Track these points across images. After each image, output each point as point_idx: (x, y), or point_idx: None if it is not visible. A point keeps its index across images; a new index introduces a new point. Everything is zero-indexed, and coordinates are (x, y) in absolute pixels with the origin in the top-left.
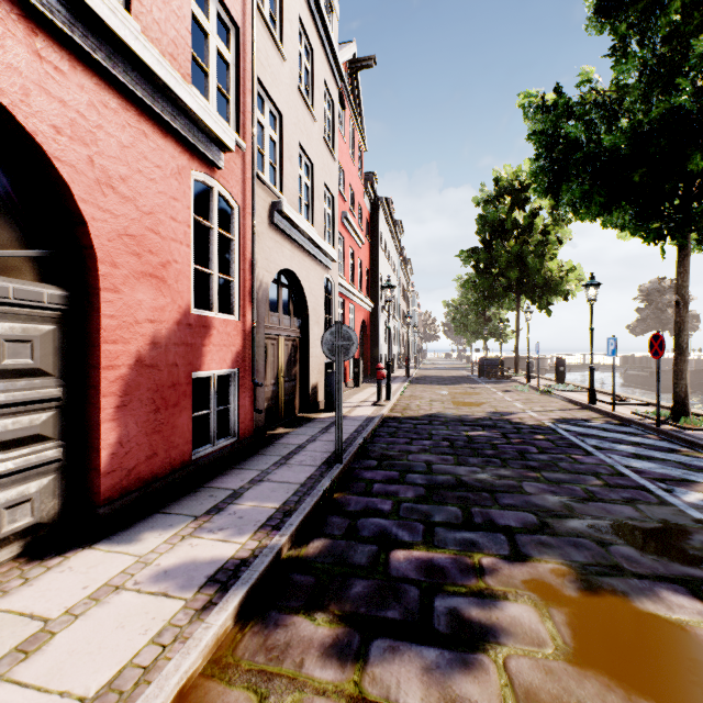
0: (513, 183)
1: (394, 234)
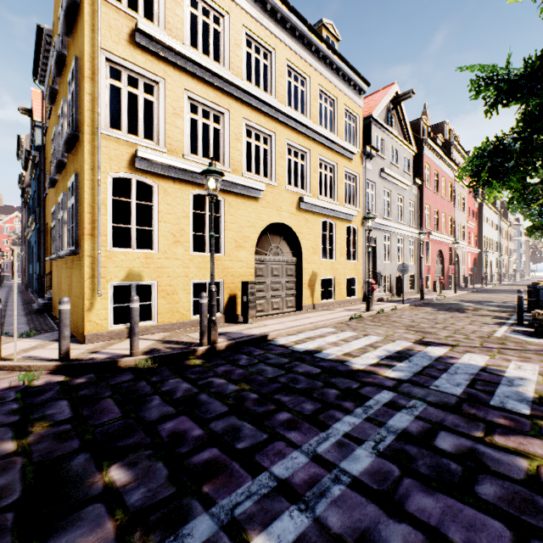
0: None
1: (493, 209)
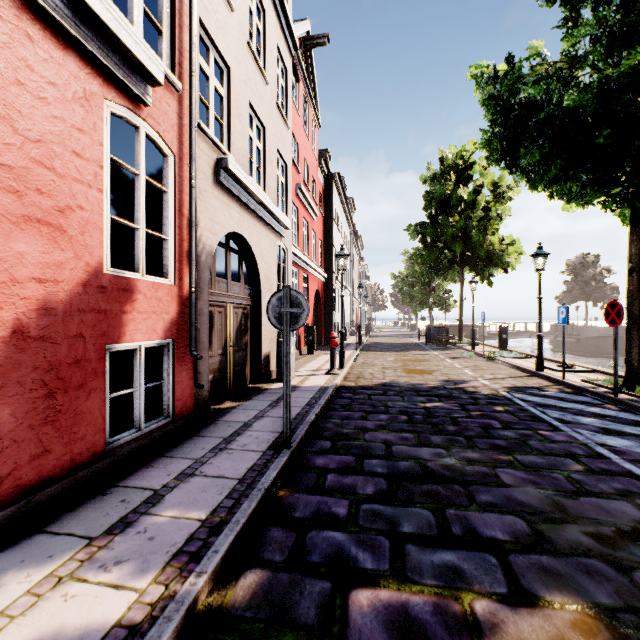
0: (457, 163)
1: (347, 210)
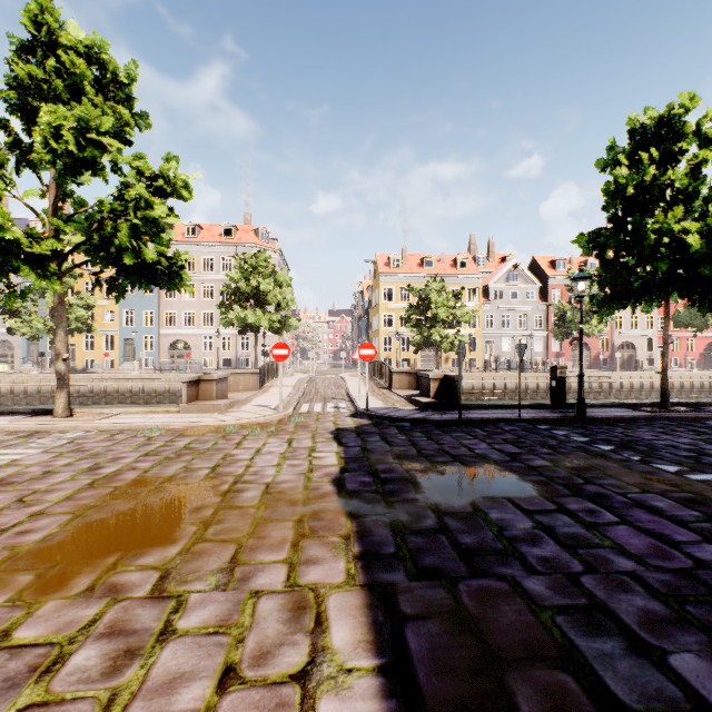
0: None
1: None
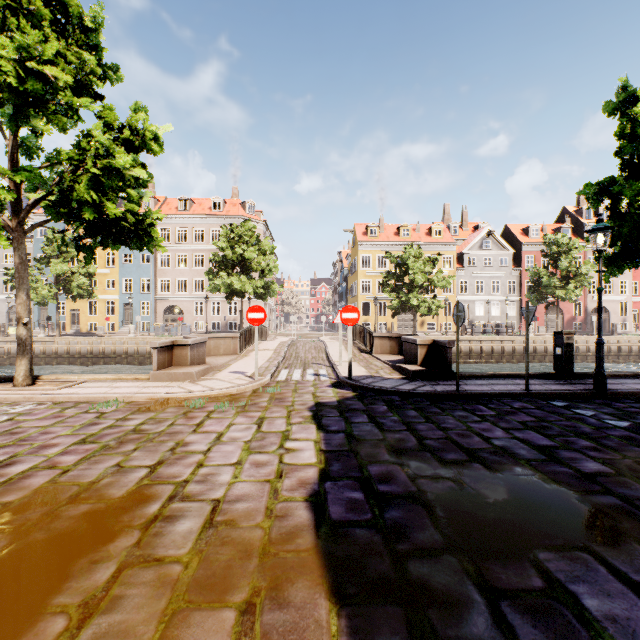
0: None
1: None
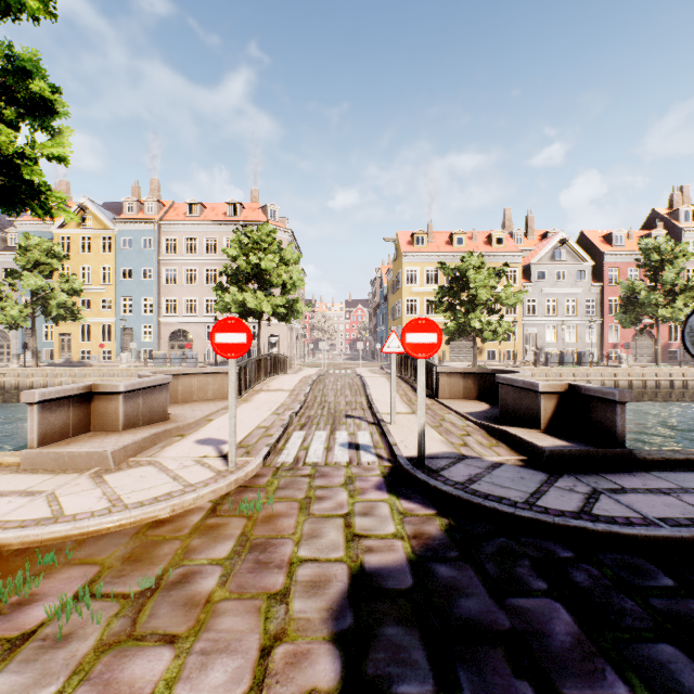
0: None
1: None
